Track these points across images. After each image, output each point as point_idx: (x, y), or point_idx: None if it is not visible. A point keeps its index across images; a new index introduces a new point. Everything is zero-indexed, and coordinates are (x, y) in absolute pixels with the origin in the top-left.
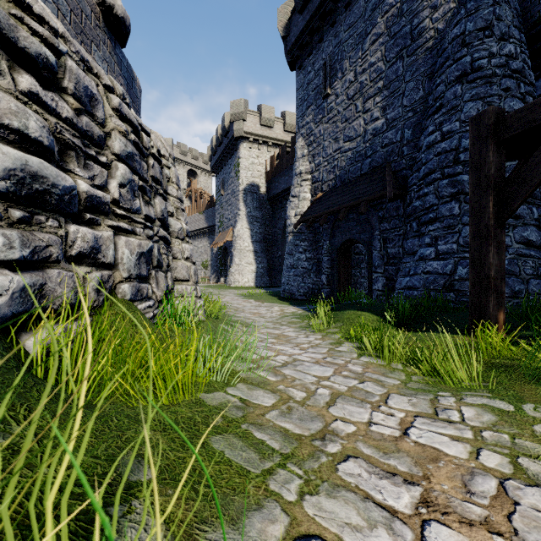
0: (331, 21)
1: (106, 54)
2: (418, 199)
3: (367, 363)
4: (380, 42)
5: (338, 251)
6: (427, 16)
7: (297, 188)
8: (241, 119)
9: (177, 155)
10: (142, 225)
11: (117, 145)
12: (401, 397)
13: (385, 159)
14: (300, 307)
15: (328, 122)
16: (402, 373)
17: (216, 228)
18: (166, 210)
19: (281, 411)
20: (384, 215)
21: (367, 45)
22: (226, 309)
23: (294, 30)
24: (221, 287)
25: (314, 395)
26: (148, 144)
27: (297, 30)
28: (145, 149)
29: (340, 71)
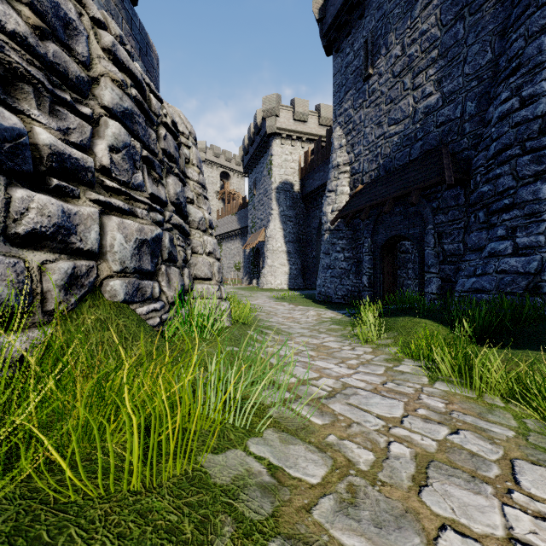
0: None
1: (110, 4)
2: (487, 183)
3: (447, 393)
4: (434, 5)
5: (382, 249)
6: None
7: (334, 181)
8: (273, 115)
9: (210, 158)
10: (146, 205)
11: (108, 96)
12: (536, 469)
13: (440, 140)
14: (339, 311)
15: (369, 106)
16: (506, 413)
17: (249, 229)
18: (183, 194)
19: (338, 497)
20: (439, 206)
21: (417, 11)
22: (258, 313)
23: (331, 10)
24: (253, 289)
25: (388, 457)
26: (158, 110)
27: (334, 9)
28: (155, 115)
29: (384, 47)
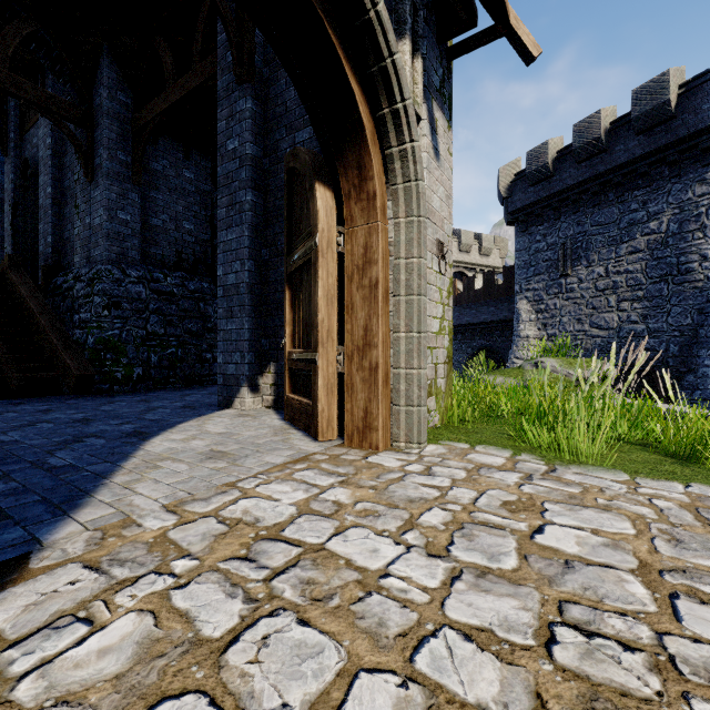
0: (575, 210)
1: None
2: None
3: None
4: (640, 257)
5: None
6: (696, 260)
7: (523, 351)
8: None
9: None
10: None
11: None
12: None
13: (645, 361)
14: None
15: (567, 301)
16: None
17: None
18: None
19: None
20: None
21: (622, 251)
22: None
23: (520, 195)
24: None
25: None
26: None
27: (524, 197)
28: None
29: (585, 259)
